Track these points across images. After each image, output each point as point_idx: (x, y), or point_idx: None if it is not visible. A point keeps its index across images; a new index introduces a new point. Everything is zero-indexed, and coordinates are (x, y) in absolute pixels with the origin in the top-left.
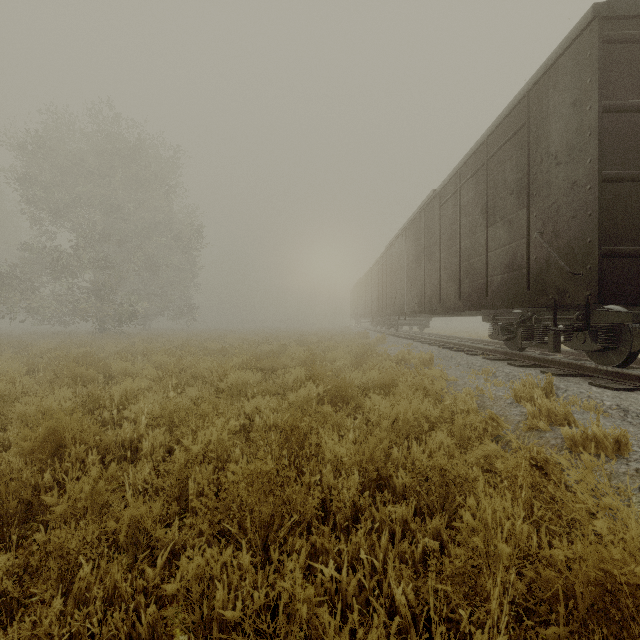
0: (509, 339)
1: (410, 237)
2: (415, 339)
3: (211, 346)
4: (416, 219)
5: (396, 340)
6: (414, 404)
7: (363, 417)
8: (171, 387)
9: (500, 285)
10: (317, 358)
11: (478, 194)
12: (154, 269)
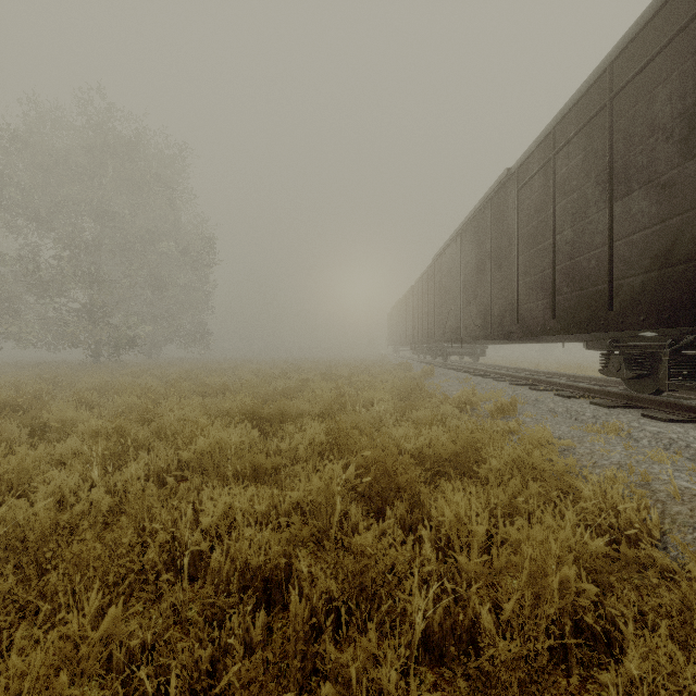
0: (639, 376)
1: (468, 240)
2: (472, 372)
3: (213, 381)
4: (478, 215)
5: (447, 373)
6: (562, 538)
7: (431, 532)
8: (110, 455)
9: (640, 291)
10: (347, 400)
11: (591, 156)
12: (158, 288)
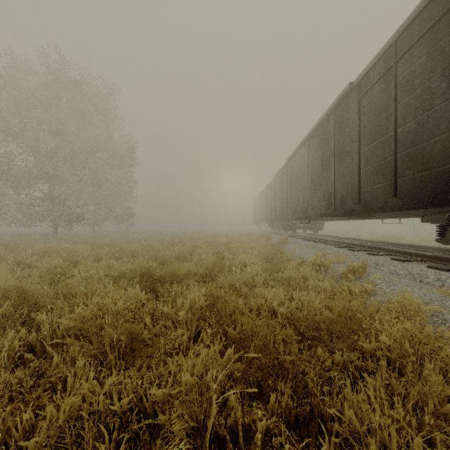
0: None
1: (315, 144)
2: (315, 240)
3: (128, 247)
4: (323, 124)
5: (297, 241)
6: None
7: (330, 442)
8: (2, 319)
9: None
10: (226, 262)
11: (436, 54)
12: (97, 183)
